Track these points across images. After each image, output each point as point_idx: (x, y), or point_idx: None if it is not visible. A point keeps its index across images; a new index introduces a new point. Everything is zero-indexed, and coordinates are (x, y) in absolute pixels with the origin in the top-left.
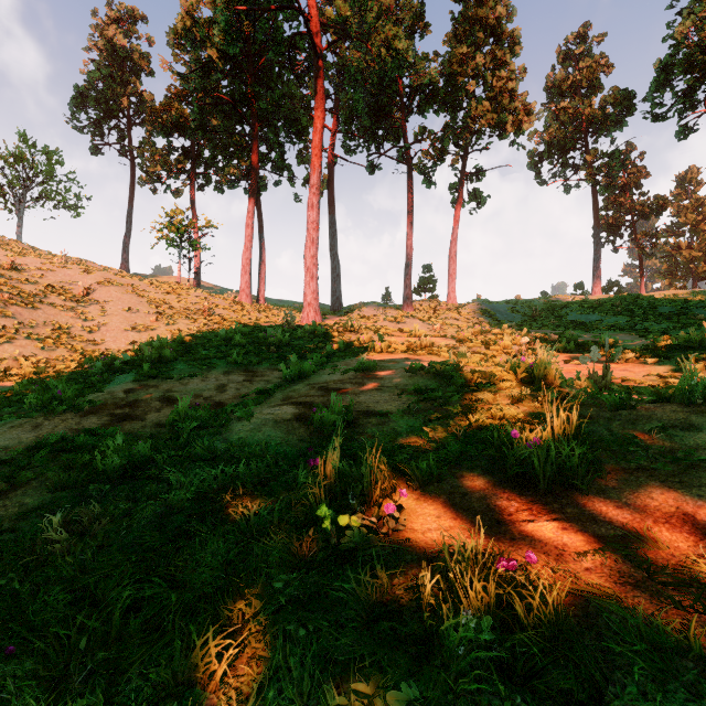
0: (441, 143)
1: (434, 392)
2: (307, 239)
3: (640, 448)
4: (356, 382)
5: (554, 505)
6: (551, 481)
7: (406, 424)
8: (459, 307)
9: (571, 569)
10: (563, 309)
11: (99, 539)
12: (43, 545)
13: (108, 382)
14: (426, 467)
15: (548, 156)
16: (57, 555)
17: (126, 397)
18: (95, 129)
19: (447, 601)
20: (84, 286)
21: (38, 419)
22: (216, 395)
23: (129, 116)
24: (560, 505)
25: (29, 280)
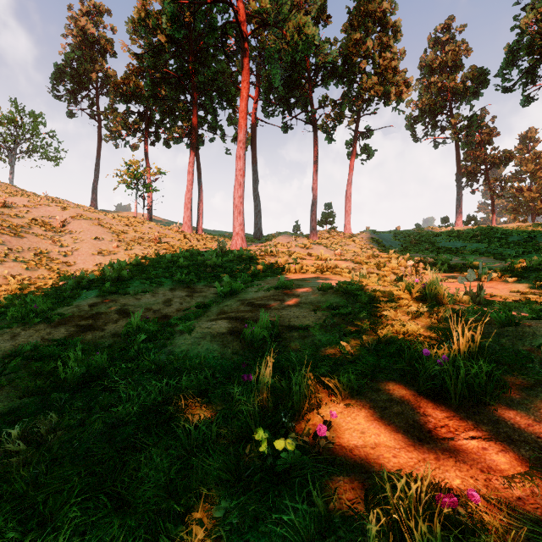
0: (340, 109)
1: (344, 308)
2: (235, 183)
3: (538, 366)
4: (278, 298)
5: (468, 422)
6: (461, 397)
7: (324, 338)
8: (353, 236)
9: (504, 498)
10: (434, 238)
11: (53, 452)
12: (4, 455)
13: (77, 297)
14: (346, 381)
15: (422, 119)
16: (14, 468)
17: (90, 310)
18: (70, 98)
19: (388, 538)
20: (61, 219)
21: (16, 330)
22: (163, 308)
23: (97, 88)
24: (474, 422)
25: (17, 215)
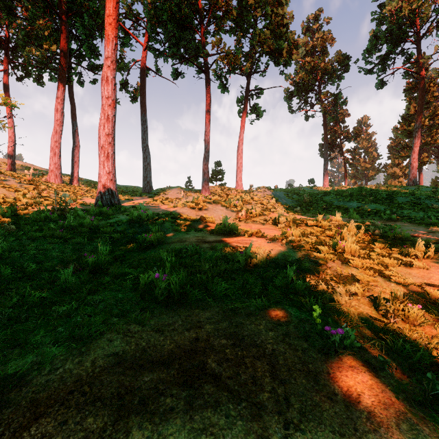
0: (234, 55)
1: None
2: (101, 116)
3: None
4: None
5: None
6: None
7: None
8: (247, 192)
9: None
10: (323, 196)
11: None
12: None
13: None
14: None
15: (297, 93)
16: None
17: None
18: None
19: None
20: None
21: None
22: None
23: None
24: None
25: None
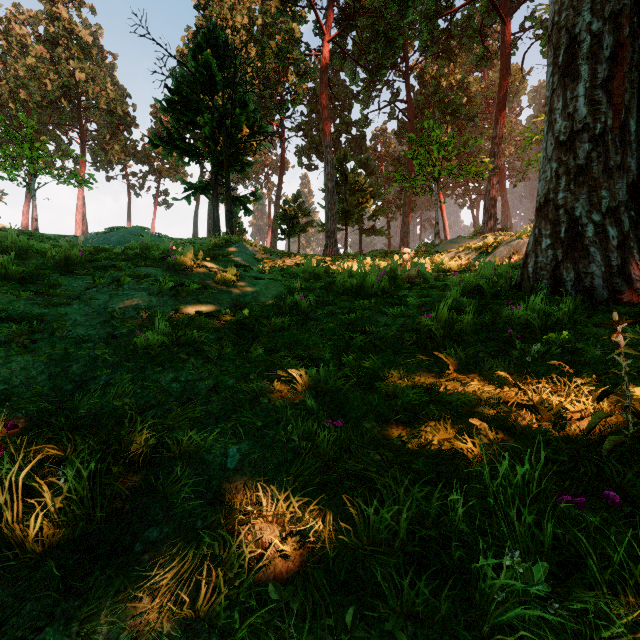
0: (143, 181)
1: None
2: (77, 212)
3: None
4: None
5: None
6: None
7: None
8: None
9: None
10: None
11: None
12: None
13: None
14: None
15: None
16: None
17: None
18: None
19: None
20: None
21: None
22: None
23: None
24: None
25: None
